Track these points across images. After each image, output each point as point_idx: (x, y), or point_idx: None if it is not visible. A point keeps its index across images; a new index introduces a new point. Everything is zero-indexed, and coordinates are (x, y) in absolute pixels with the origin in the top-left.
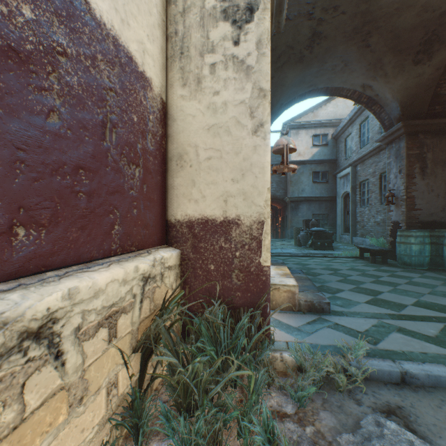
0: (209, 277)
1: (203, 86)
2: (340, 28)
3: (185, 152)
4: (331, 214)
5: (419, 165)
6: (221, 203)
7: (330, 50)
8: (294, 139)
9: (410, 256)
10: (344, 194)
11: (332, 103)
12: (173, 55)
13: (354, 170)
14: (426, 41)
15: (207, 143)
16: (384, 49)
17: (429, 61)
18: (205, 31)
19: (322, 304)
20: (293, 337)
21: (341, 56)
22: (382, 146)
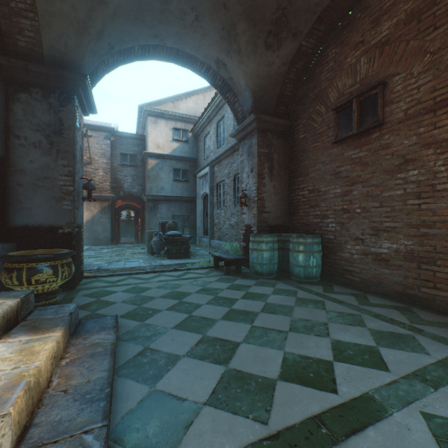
0: None
1: None
2: None
3: None
4: (192, 216)
5: (268, 165)
6: None
7: None
8: (153, 127)
9: (262, 265)
10: (204, 195)
11: (193, 99)
12: None
13: (212, 170)
14: (277, 20)
15: None
16: (239, 9)
17: (278, 50)
18: None
19: None
20: None
21: None
22: (236, 147)
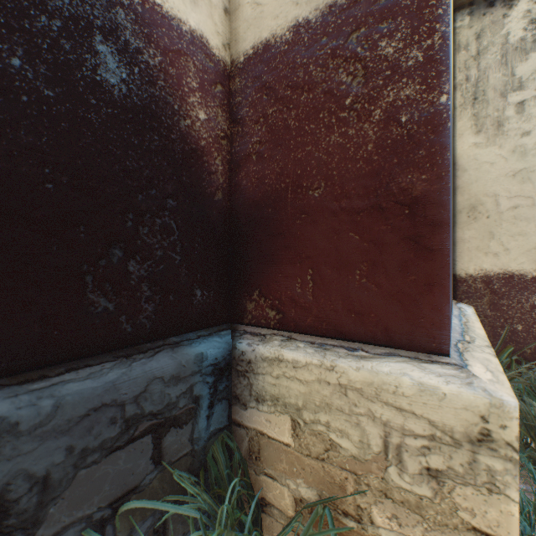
0: (514, 337)
1: (504, 129)
2: None
3: (479, 203)
4: None
5: None
6: (532, 256)
7: None
8: None
9: None
10: None
11: None
12: (462, 103)
13: None
14: None
15: (511, 191)
16: None
17: None
18: (508, 68)
19: None
20: None
21: None
22: None
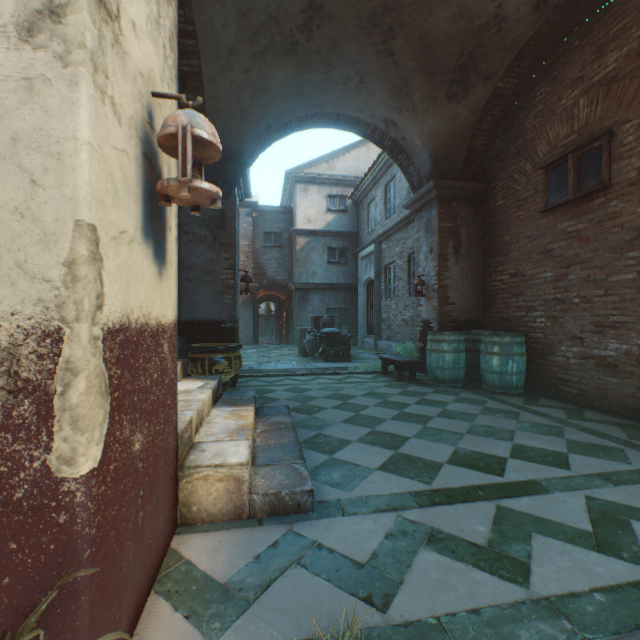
0: None
1: None
2: (351, 8)
3: None
4: (351, 309)
5: (453, 243)
6: None
7: (339, 46)
8: (302, 197)
9: (444, 370)
10: (367, 281)
11: (353, 154)
12: None
13: (379, 248)
14: (461, 67)
15: None
16: (412, 65)
17: (465, 99)
18: None
19: (298, 496)
20: (198, 635)
21: (355, 63)
22: (412, 217)
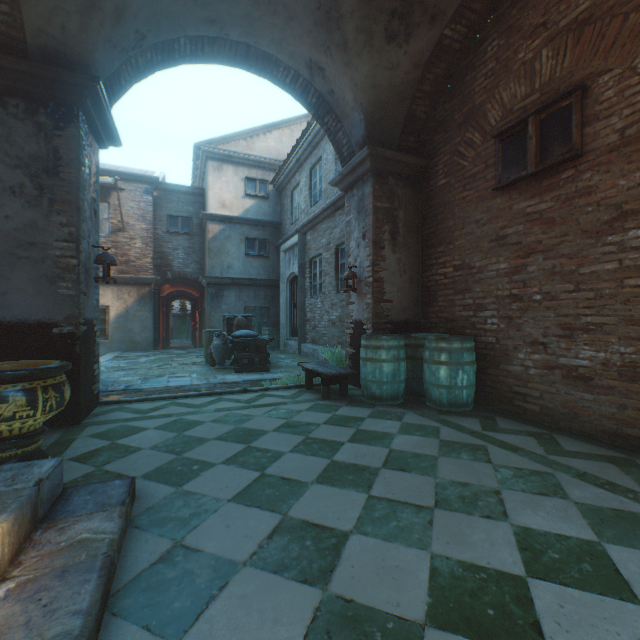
0: None
1: None
2: None
3: None
4: (273, 308)
5: (389, 228)
6: None
7: None
8: (215, 176)
9: (381, 384)
10: (291, 276)
11: (275, 135)
12: None
13: (303, 240)
14: None
15: None
16: None
17: (407, 44)
18: None
19: None
20: None
21: None
22: (340, 203)
